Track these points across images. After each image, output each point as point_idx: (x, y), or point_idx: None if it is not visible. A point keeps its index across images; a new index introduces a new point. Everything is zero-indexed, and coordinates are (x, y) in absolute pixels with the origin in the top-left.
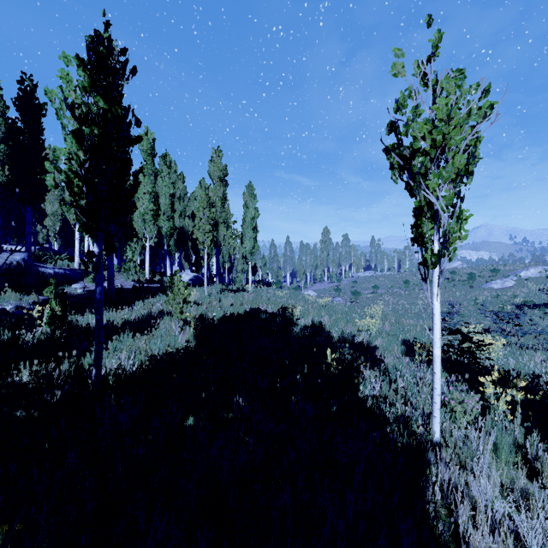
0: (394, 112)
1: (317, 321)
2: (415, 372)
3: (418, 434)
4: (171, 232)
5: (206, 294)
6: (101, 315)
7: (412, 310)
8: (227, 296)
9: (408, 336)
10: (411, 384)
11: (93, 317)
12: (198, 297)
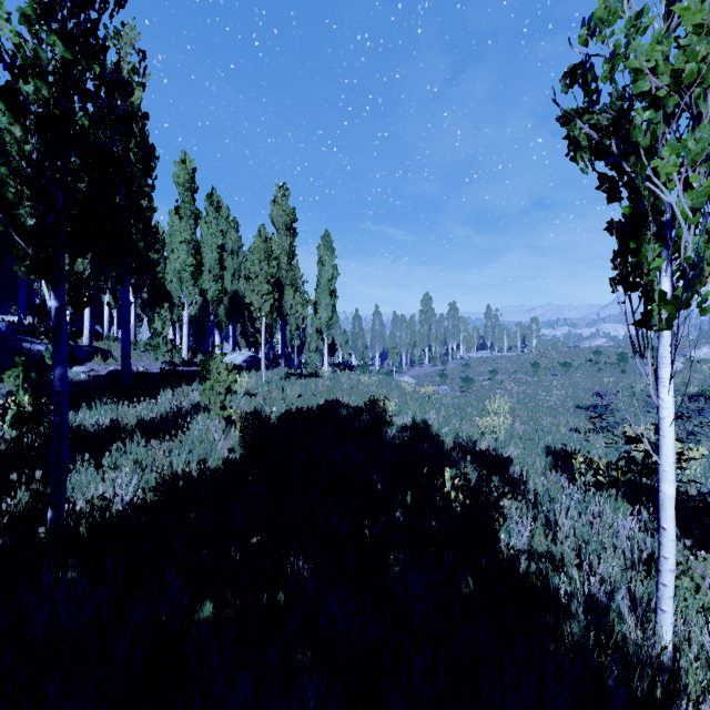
0: (582, 42)
1: (419, 419)
2: (583, 503)
3: (629, 642)
4: (220, 297)
5: (264, 380)
6: (63, 416)
7: (544, 402)
8: (293, 384)
9: (550, 442)
10: (584, 527)
11: (93, 414)
12: (252, 385)
